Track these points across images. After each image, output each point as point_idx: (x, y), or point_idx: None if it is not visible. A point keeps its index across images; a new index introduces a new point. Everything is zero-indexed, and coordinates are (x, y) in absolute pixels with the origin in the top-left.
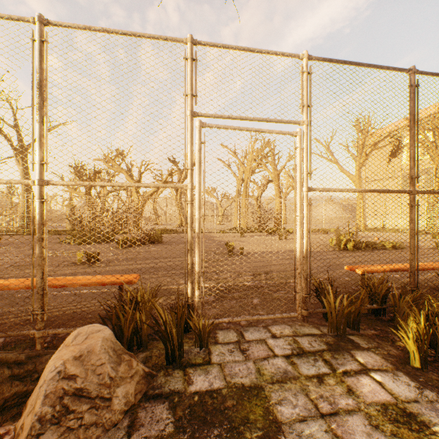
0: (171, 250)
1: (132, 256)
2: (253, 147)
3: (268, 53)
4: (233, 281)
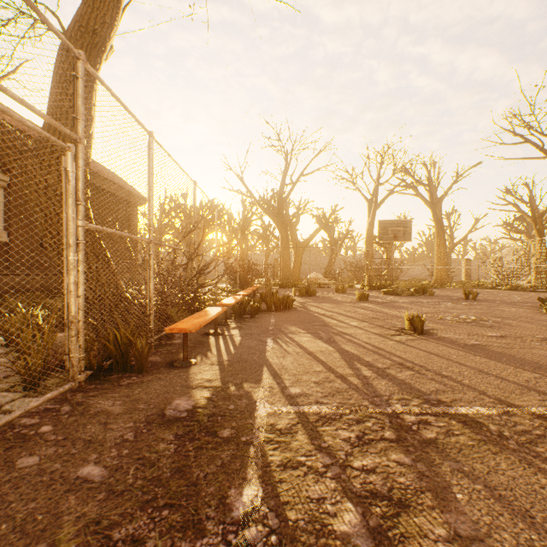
0: None
1: (507, 345)
2: None
3: None
4: (284, 461)
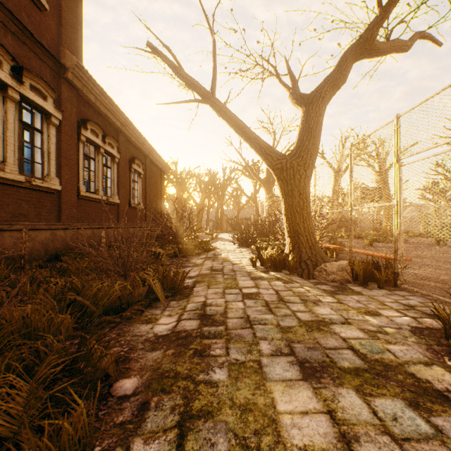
0: None
1: None
2: None
3: (444, 89)
4: None
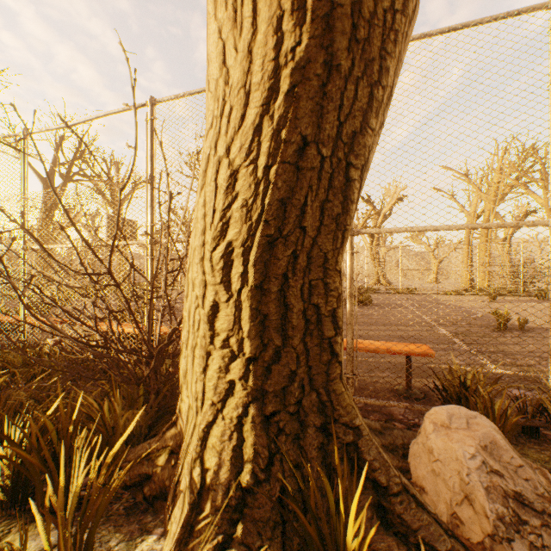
0: (395, 315)
1: None
2: (500, 162)
3: None
4: None
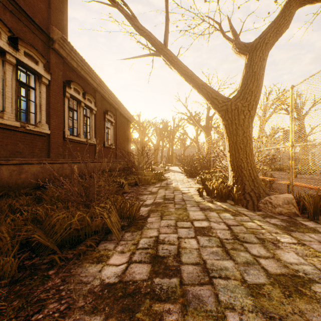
0: None
1: None
2: None
3: None
4: None
